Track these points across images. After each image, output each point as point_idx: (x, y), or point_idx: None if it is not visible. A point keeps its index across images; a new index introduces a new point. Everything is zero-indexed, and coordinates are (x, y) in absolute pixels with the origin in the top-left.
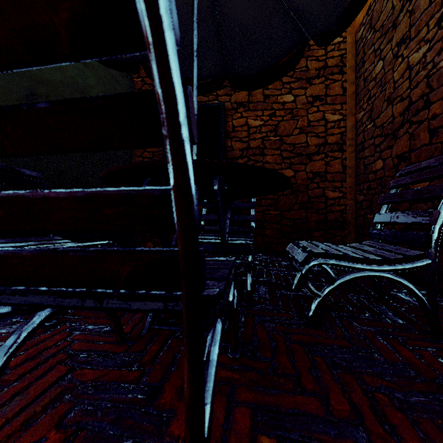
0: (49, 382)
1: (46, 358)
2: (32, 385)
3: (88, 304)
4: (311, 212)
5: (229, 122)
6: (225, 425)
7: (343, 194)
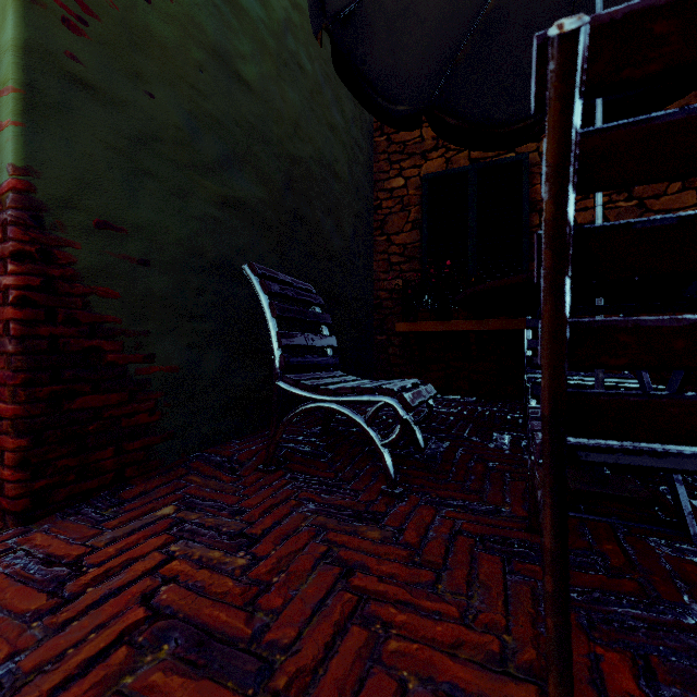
0: (495, 574)
1: (447, 540)
2: (474, 574)
3: None
4: None
5: (536, 185)
6: None
7: None
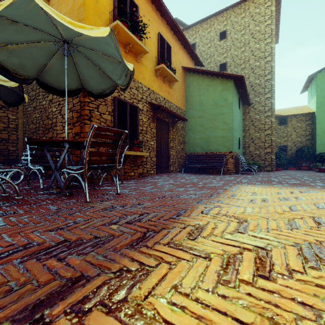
0: None
1: None
2: None
3: None
4: (1, 155)
5: None
6: None
7: (17, 149)
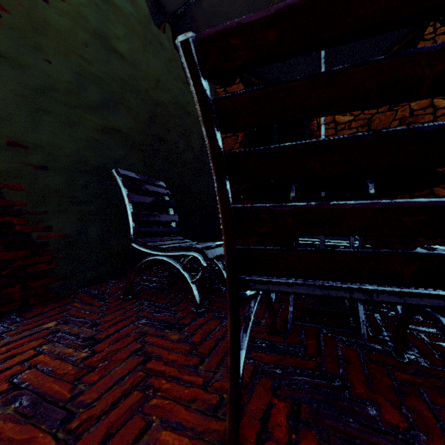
0: None
1: (218, 339)
2: (225, 359)
3: (357, 296)
4: None
5: (313, 120)
6: (439, 424)
7: None
